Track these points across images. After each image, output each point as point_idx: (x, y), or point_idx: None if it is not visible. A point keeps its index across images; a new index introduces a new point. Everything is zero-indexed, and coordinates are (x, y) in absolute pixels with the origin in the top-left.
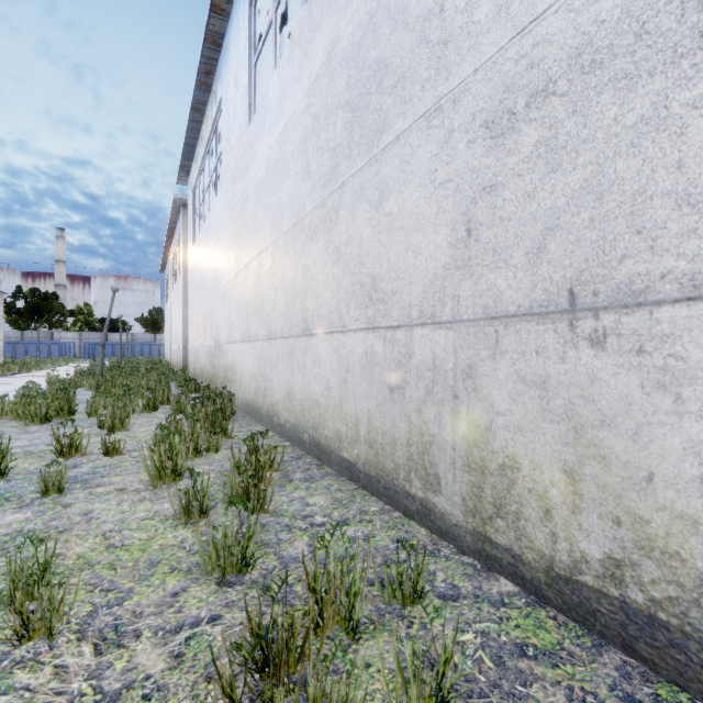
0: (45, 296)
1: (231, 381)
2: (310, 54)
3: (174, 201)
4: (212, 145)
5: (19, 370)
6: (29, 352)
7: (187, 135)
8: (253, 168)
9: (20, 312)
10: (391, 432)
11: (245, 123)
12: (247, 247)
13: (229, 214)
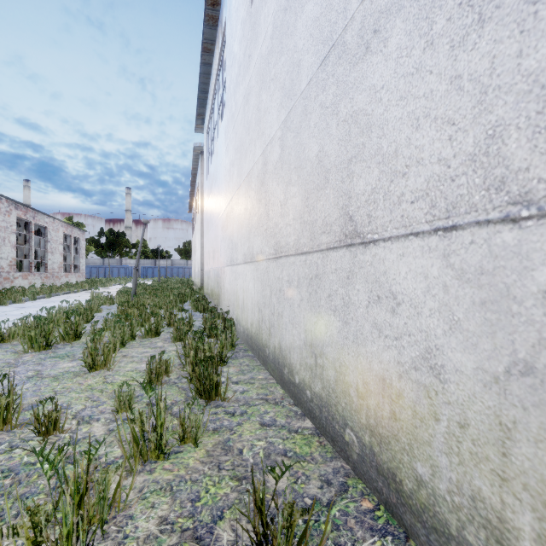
0: (117, 234)
1: (233, 305)
2: None
3: (194, 149)
4: (220, 81)
5: (89, 287)
6: (106, 273)
7: (200, 81)
8: (255, 51)
9: (102, 246)
10: None
11: (247, 9)
12: (249, 152)
13: (231, 130)
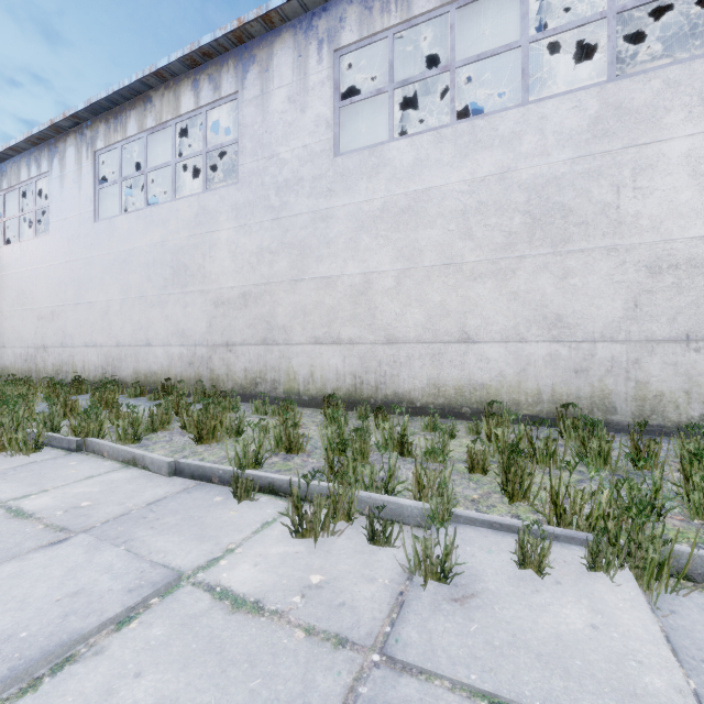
0: None
1: None
2: (6, 265)
3: None
4: None
5: None
6: None
7: None
8: None
9: None
10: (26, 369)
11: None
12: None
13: None
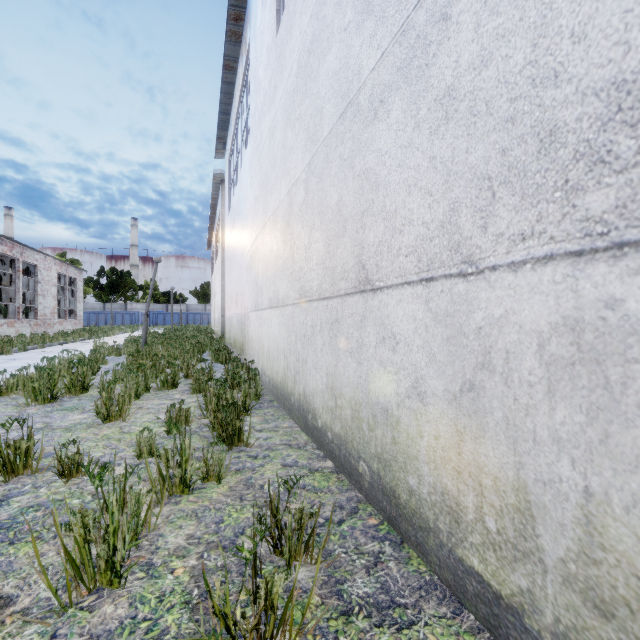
0: (121, 274)
1: (258, 354)
2: None
3: (213, 177)
4: (243, 103)
5: (88, 336)
6: (108, 320)
7: (221, 101)
8: (281, 84)
9: (103, 288)
10: None
11: (272, 37)
12: (275, 189)
13: (256, 162)
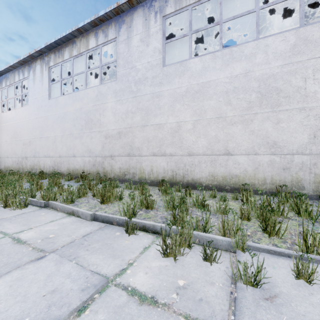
0: None
1: None
2: (8, 120)
3: None
4: None
5: None
6: None
7: None
8: None
9: None
10: (17, 168)
11: None
12: None
13: None
